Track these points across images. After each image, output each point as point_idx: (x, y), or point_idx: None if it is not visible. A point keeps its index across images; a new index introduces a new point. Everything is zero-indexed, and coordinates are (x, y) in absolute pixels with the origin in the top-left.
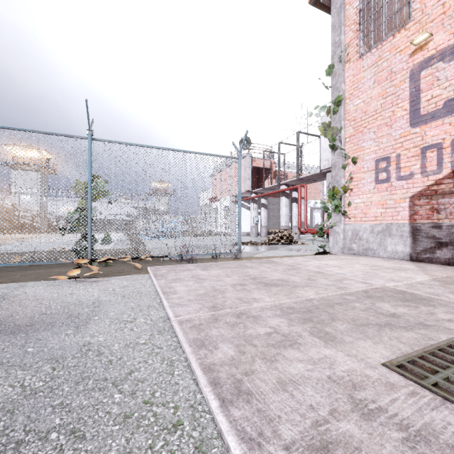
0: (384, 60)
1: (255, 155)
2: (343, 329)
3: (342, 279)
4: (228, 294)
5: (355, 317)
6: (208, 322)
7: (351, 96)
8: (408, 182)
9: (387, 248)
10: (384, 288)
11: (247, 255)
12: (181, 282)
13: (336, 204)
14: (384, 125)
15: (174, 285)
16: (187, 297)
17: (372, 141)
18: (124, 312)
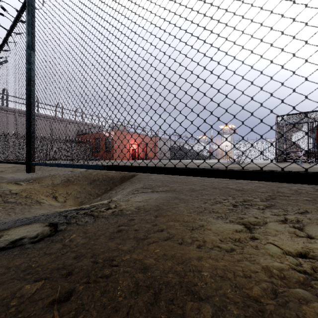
0: None
1: None
2: None
3: None
4: None
5: None
6: None
7: None
8: None
9: None
10: None
11: None
12: None
13: None
14: None
15: None
16: None
17: None
18: None
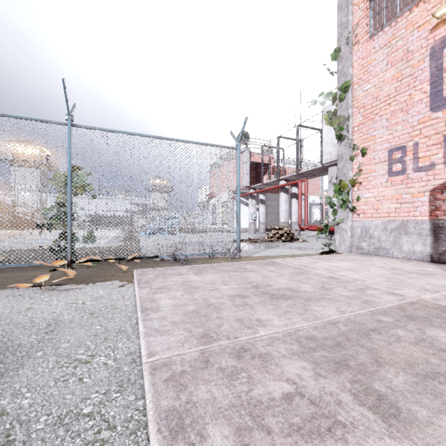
0: (399, 39)
1: (254, 150)
2: (403, 386)
3: (364, 287)
4: (225, 313)
5: (409, 358)
6: (194, 368)
7: (360, 80)
8: (428, 174)
9: (403, 248)
10: (423, 302)
11: (247, 254)
12: (168, 292)
13: (344, 199)
14: (399, 111)
15: (159, 297)
16: (171, 317)
17: (384, 129)
18: (82, 342)
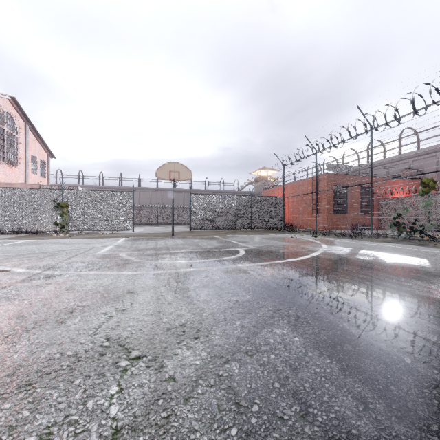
0: None
1: None
2: None
3: None
4: None
5: None
6: None
7: None
8: None
9: None
10: None
11: None
12: None
13: None
14: None
15: None
16: None
17: None
18: None
